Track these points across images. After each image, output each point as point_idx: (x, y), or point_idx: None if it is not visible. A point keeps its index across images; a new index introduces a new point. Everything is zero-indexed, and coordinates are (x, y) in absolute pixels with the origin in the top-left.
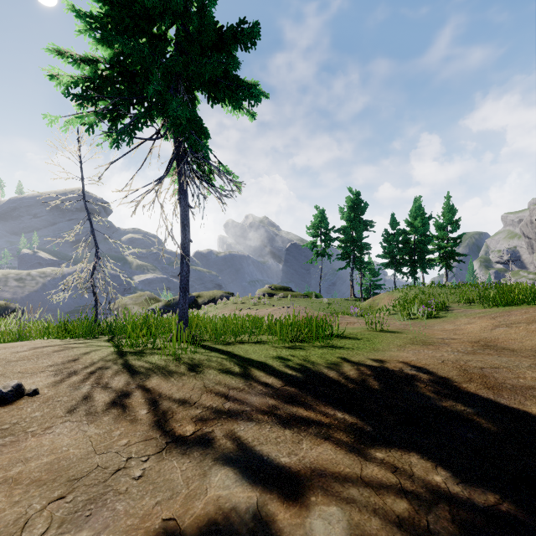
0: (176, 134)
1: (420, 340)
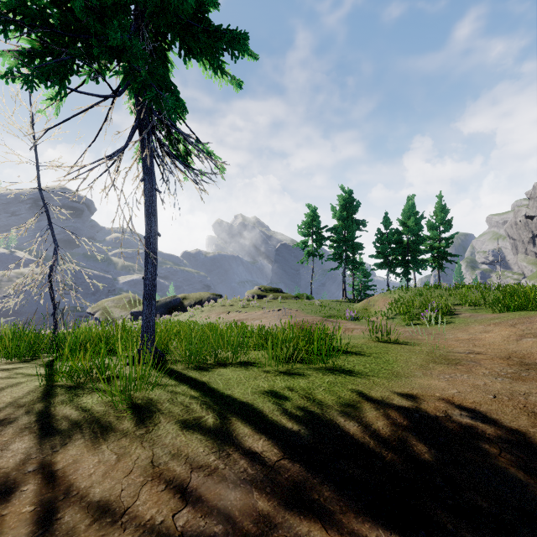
0: (133, 89)
1: (440, 356)
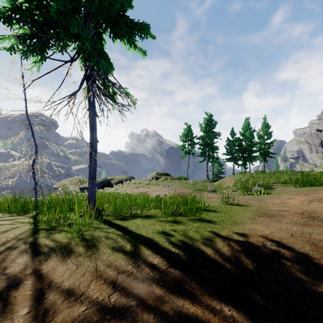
0: (83, 57)
1: (262, 212)
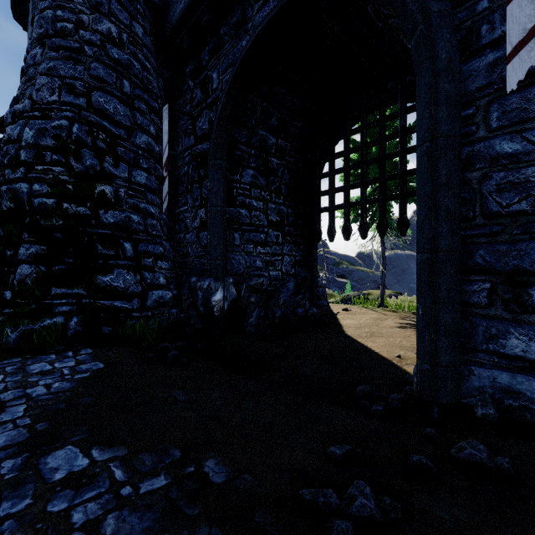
0: None
1: None
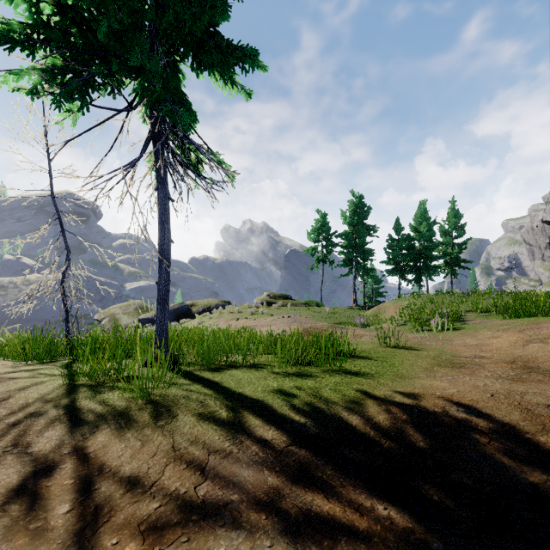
0: (149, 103)
1: (445, 360)
